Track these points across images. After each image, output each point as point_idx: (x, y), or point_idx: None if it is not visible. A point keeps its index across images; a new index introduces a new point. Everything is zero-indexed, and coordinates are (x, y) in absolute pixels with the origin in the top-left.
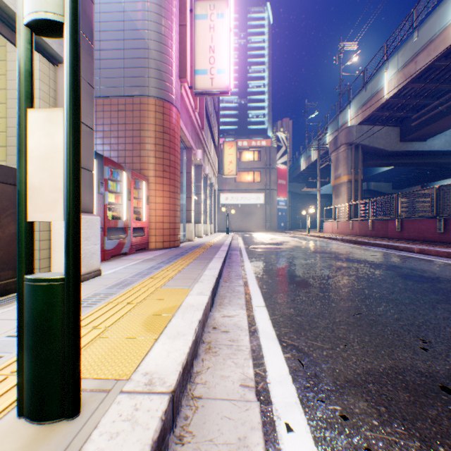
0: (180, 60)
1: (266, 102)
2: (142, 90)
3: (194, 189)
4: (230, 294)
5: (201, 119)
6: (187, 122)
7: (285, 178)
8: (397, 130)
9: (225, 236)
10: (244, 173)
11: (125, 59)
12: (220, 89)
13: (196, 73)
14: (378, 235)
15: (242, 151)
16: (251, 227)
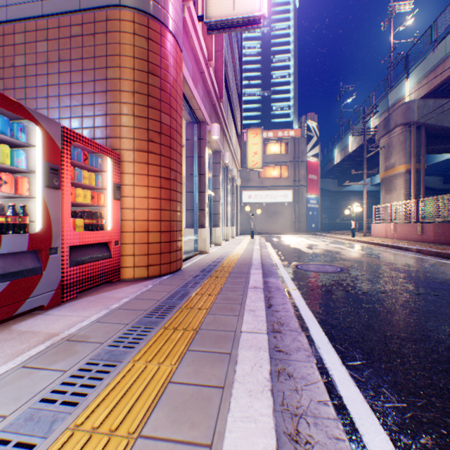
0: None
1: (292, 93)
2: None
3: (210, 182)
4: None
5: (219, 85)
6: (196, 78)
7: (316, 173)
8: None
9: (250, 242)
10: (269, 168)
11: None
12: (247, 14)
13: None
14: None
15: (267, 143)
16: (277, 228)
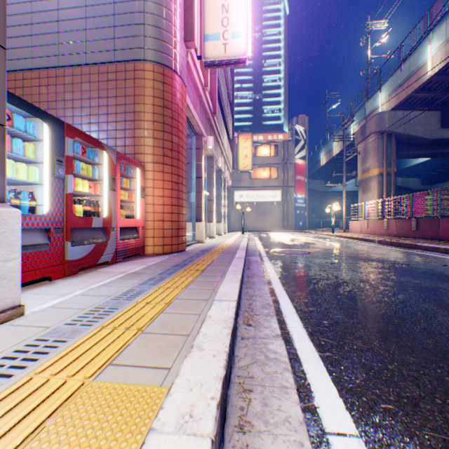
0: (186, 19)
1: (282, 96)
2: (137, 53)
3: (205, 183)
4: (260, 369)
5: (213, 102)
6: (195, 102)
7: (303, 174)
8: (438, 115)
9: (240, 236)
10: (259, 169)
11: (115, 15)
12: (236, 57)
13: (206, 39)
14: (425, 235)
15: (258, 146)
16: (267, 226)
